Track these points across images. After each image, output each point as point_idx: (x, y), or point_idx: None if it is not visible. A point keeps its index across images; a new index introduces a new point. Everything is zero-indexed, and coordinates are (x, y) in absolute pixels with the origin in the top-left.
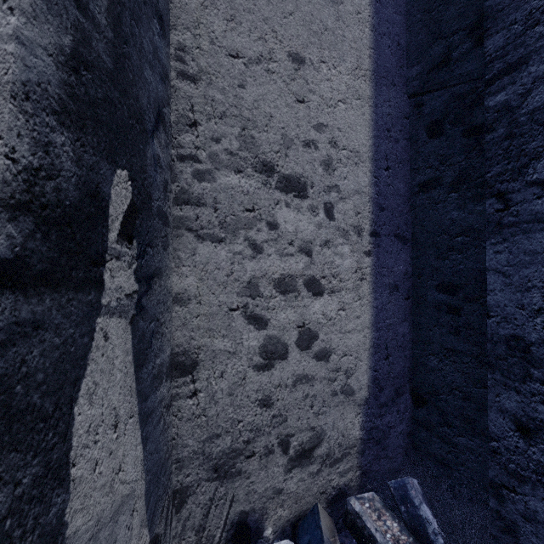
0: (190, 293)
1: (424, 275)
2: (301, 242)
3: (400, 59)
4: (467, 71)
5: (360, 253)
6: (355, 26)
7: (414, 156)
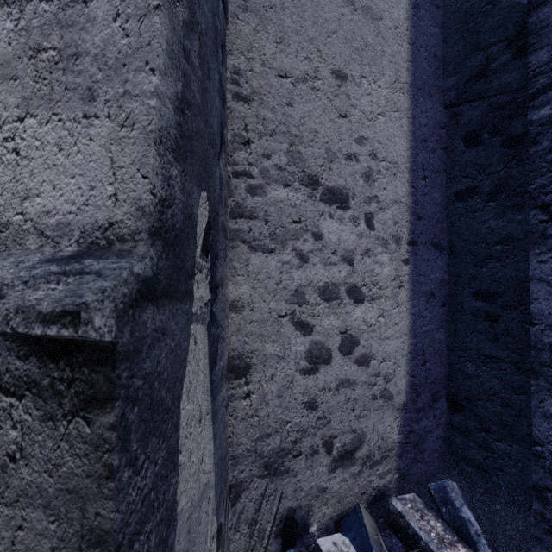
0: (244, 301)
1: (461, 283)
2: (343, 252)
3: (437, 70)
4: (506, 82)
5: (399, 262)
6: (394, 41)
7: (450, 166)
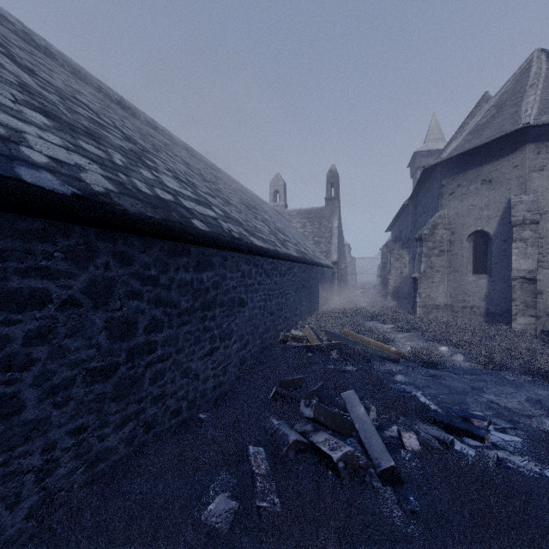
0: (541, 279)
1: None
2: None
3: None
4: None
5: None
6: None
7: None
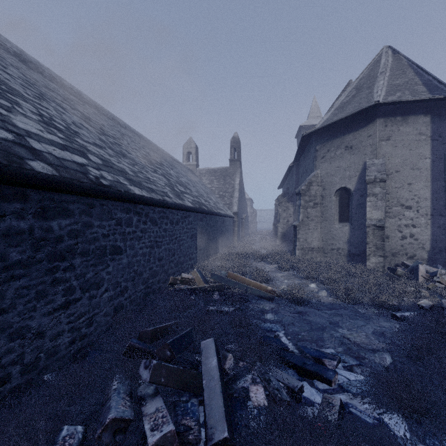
0: (388, 226)
1: None
2: (410, 218)
3: (441, 173)
4: None
5: (427, 219)
6: (425, 172)
7: (445, 196)
